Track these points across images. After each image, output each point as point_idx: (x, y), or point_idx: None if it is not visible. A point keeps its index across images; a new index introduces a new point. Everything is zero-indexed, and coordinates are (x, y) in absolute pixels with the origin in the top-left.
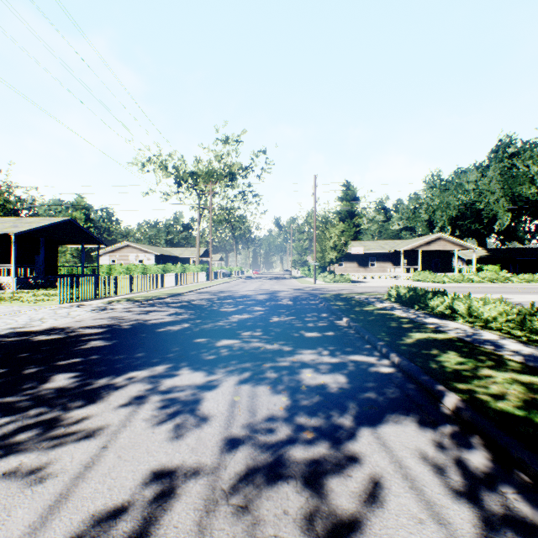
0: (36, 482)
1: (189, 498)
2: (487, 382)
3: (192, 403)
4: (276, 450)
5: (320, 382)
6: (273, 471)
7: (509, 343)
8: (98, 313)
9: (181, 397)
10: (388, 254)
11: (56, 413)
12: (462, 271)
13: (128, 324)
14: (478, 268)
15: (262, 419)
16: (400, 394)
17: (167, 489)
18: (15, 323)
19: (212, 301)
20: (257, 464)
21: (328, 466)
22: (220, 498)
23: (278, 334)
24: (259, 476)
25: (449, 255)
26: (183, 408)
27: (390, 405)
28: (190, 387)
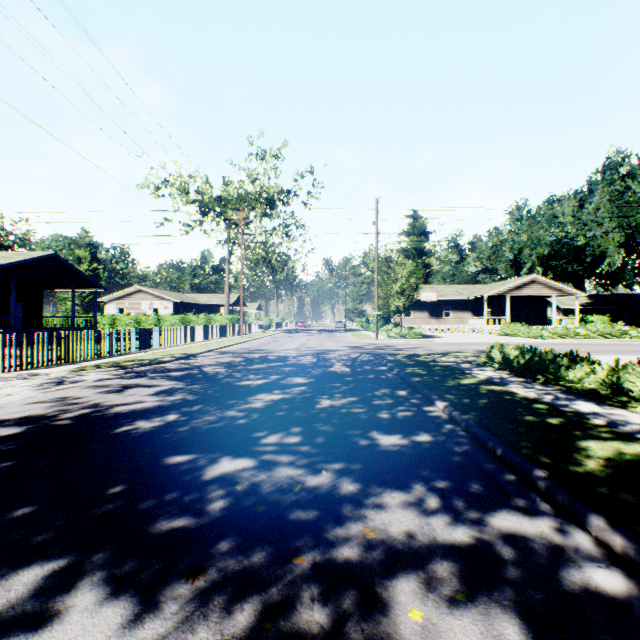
0: None
1: None
2: None
3: None
4: None
5: None
6: None
7: None
8: (45, 390)
9: None
10: (467, 301)
11: None
12: (562, 322)
13: (71, 416)
14: (581, 319)
15: None
16: None
17: None
18: None
19: (233, 367)
20: None
21: None
22: None
23: (330, 440)
24: None
25: (543, 302)
26: None
27: None
28: None
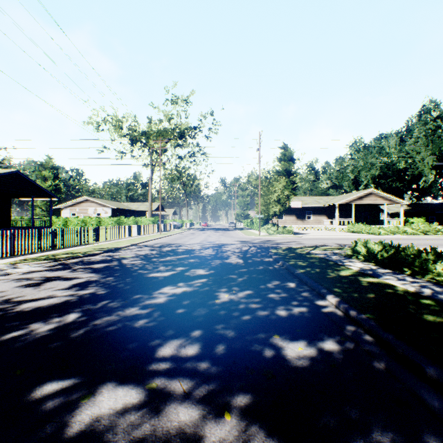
0: None
1: None
2: None
3: None
4: None
5: None
6: None
7: None
8: None
9: None
10: (323, 208)
11: None
12: (391, 223)
13: None
14: (404, 221)
15: None
16: None
17: None
18: None
19: (148, 259)
20: None
21: None
22: None
23: (231, 350)
24: None
25: (377, 208)
26: None
27: None
28: None
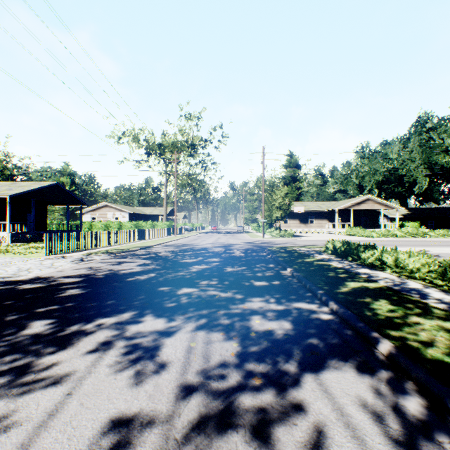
0: (1, 432)
1: (143, 449)
2: (417, 329)
3: (153, 349)
4: (227, 397)
5: (268, 328)
6: (224, 419)
7: (433, 291)
8: (78, 263)
9: (143, 343)
10: (325, 212)
11: (29, 359)
12: (387, 227)
13: (102, 274)
14: (401, 224)
15: (215, 365)
16: (339, 340)
17: (123, 439)
18: (5, 273)
19: (176, 253)
20: (209, 412)
21: (275, 413)
22: (173, 449)
23: (231, 283)
24: (210, 424)
25: (376, 213)
26: (144, 354)
27: (330, 351)
28: (152, 334)
